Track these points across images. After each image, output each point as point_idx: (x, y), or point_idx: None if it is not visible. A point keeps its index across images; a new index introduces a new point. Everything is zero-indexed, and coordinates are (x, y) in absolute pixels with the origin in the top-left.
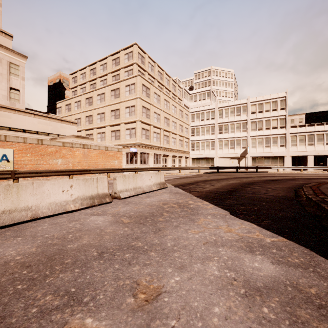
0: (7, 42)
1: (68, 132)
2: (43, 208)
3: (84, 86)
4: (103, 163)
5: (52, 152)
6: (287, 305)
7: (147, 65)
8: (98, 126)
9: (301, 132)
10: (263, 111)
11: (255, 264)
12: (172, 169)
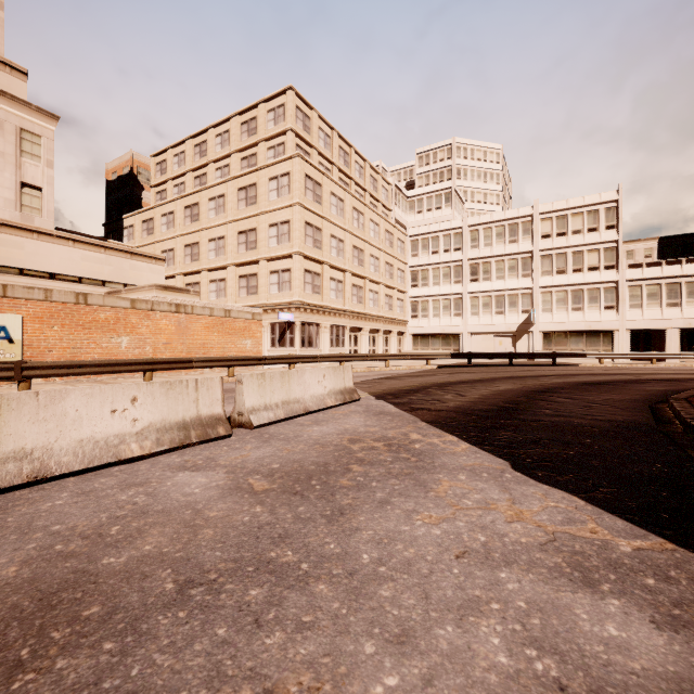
0: (16, 86)
1: (146, 280)
2: (62, 453)
3: (181, 182)
4: (221, 346)
5: (108, 321)
6: None
7: (316, 134)
8: (211, 267)
9: (651, 279)
10: (568, 232)
11: (609, 629)
12: (371, 359)
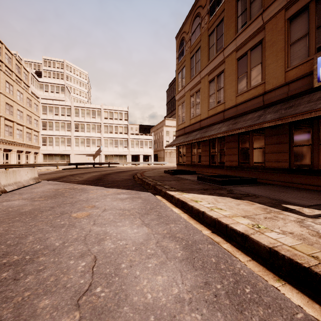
0: None
1: None
2: None
3: None
4: None
5: None
6: (131, 199)
7: None
8: None
9: (136, 139)
10: (113, 118)
11: (121, 196)
12: (26, 166)
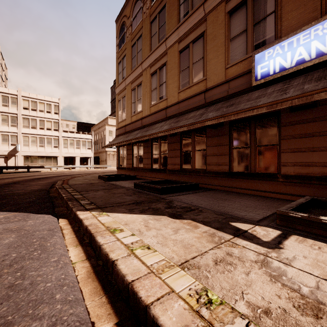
0: None
1: None
2: None
3: None
4: None
5: None
6: None
7: None
8: None
9: (71, 137)
10: (37, 110)
11: None
12: None
